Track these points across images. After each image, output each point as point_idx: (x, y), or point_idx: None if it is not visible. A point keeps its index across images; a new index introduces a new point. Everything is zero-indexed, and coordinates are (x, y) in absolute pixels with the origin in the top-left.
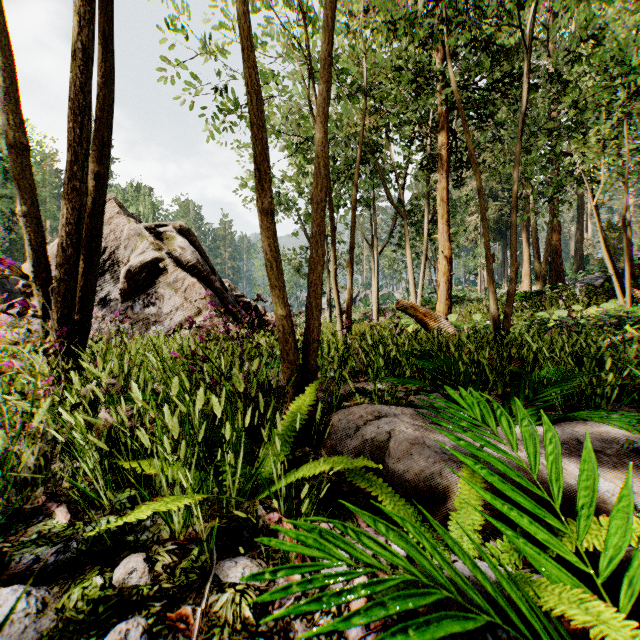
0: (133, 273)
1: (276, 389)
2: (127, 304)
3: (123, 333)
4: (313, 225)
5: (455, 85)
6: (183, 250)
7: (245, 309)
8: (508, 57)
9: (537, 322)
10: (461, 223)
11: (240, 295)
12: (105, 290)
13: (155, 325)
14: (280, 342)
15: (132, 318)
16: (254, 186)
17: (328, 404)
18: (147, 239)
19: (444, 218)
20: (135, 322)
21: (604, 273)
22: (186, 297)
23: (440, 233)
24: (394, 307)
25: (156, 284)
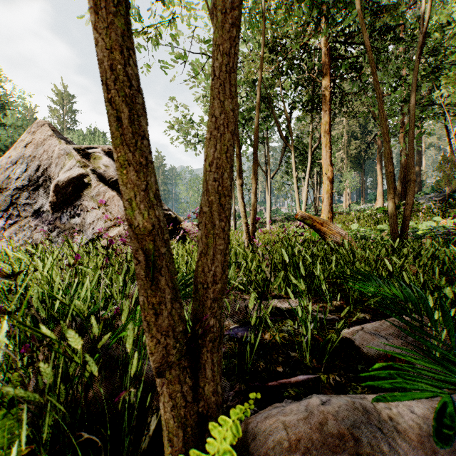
0: (61, 187)
1: (141, 371)
2: (56, 215)
3: (52, 241)
4: (213, 52)
5: (358, 3)
6: (107, 167)
7: (166, 220)
8: (382, 12)
9: (412, 231)
10: (333, 155)
11: (164, 209)
12: (39, 203)
13: (79, 234)
14: (139, 287)
15: (60, 227)
16: (178, 128)
17: (239, 360)
18: (74, 157)
19: (327, 146)
20: (63, 231)
21: (438, 193)
22: (107, 209)
23: (324, 159)
24: (282, 218)
25: (82, 197)
